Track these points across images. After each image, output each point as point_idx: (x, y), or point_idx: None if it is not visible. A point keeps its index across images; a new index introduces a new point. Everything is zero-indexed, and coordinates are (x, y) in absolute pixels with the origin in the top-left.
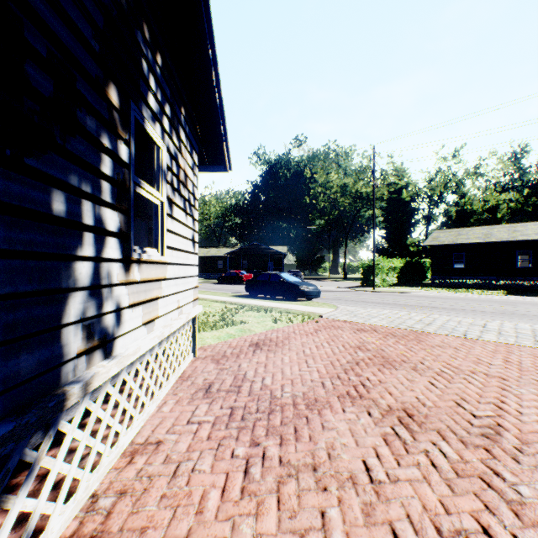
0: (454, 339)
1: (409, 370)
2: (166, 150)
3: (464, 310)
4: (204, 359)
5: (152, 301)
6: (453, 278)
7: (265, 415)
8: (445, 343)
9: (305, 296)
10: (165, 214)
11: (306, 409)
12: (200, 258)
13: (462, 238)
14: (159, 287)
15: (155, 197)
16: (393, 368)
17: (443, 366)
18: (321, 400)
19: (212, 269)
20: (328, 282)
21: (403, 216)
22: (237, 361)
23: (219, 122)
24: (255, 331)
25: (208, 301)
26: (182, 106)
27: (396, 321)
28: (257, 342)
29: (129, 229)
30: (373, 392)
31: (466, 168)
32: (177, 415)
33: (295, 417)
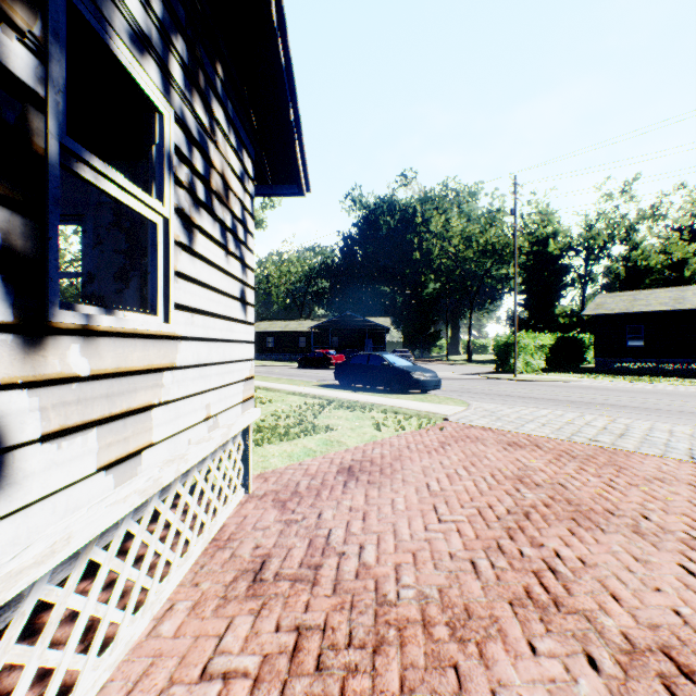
0: (677, 464)
1: (629, 534)
2: (176, 120)
3: (665, 411)
4: (262, 499)
5: (132, 415)
6: (627, 361)
7: (365, 657)
8: (667, 473)
9: (419, 387)
10: (170, 242)
11: (451, 641)
12: (276, 334)
13: (640, 304)
14: (154, 384)
15: (144, 205)
16: (597, 529)
17: (689, 525)
18: (478, 613)
19: (291, 348)
20: (447, 366)
21: (550, 276)
22: (316, 506)
23: (287, 101)
24: (348, 444)
25: (283, 393)
26: (218, 60)
27: (566, 429)
28: (350, 465)
29: (45, 253)
30: (579, 591)
31: (639, 208)
32: (186, 649)
33: (431, 666)
